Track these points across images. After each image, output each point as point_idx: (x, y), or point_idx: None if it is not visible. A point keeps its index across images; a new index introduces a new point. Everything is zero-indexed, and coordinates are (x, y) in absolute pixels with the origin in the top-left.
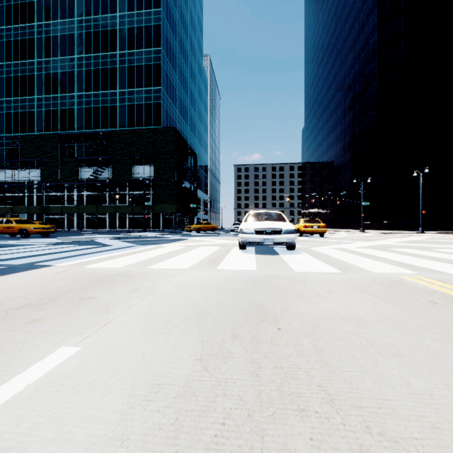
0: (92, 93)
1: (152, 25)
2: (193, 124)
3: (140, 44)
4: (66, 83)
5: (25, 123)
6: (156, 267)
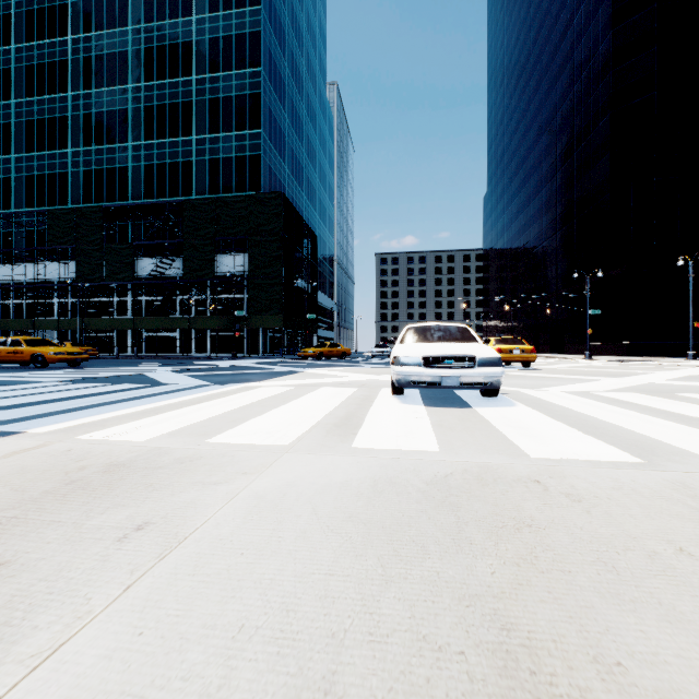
0: (155, 143)
1: (247, 33)
2: (312, 190)
3: (228, 63)
4: (116, 127)
5: (55, 191)
6: (223, 442)
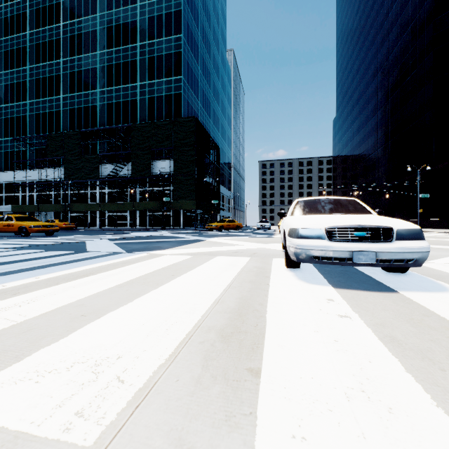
0: (113, 88)
1: (172, 12)
2: (216, 118)
3: (160, 33)
4: (89, 80)
5: (52, 123)
6: None
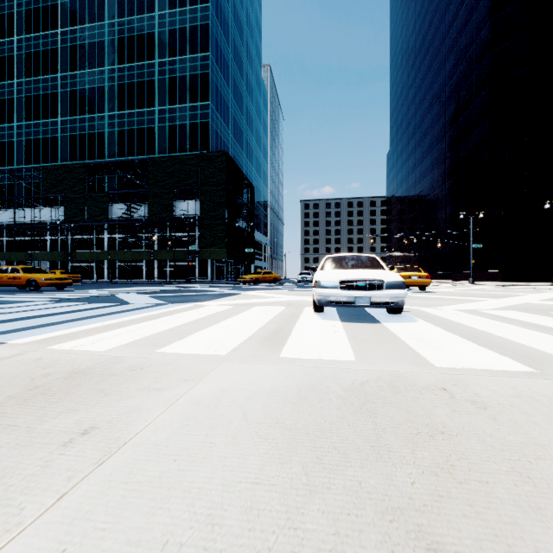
0: (126, 113)
1: (198, 25)
2: (250, 150)
3: (184, 49)
4: (95, 101)
5: (48, 151)
6: (171, 352)
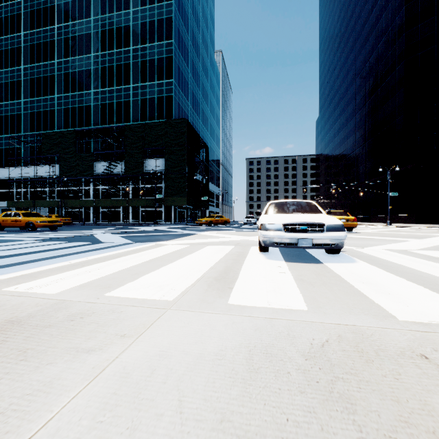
0: (107, 90)
1: (164, 18)
2: (205, 118)
3: (152, 38)
4: (83, 81)
5: (47, 121)
6: (119, 296)
